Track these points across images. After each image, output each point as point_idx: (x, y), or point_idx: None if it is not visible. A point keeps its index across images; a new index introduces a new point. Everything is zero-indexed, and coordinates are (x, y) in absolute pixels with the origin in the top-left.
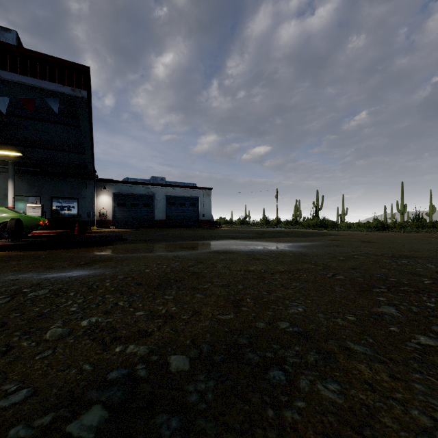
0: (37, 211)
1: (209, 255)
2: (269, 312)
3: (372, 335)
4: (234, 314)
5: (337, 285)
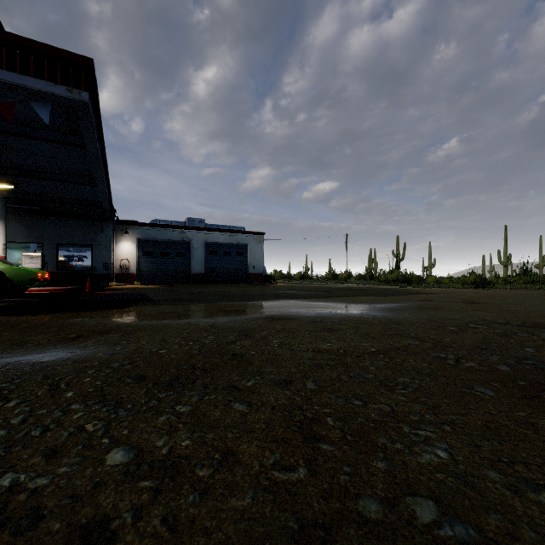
0: (36, 261)
1: (260, 323)
2: (379, 461)
3: None
4: (306, 465)
5: (474, 381)
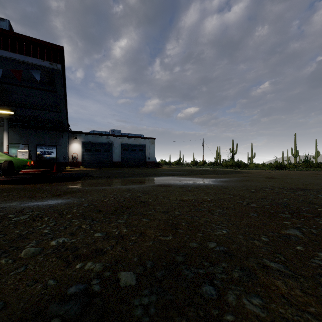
0: (25, 155)
1: (153, 188)
2: (200, 234)
3: (283, 253)
4: (172, 235)
5: (251, 211)
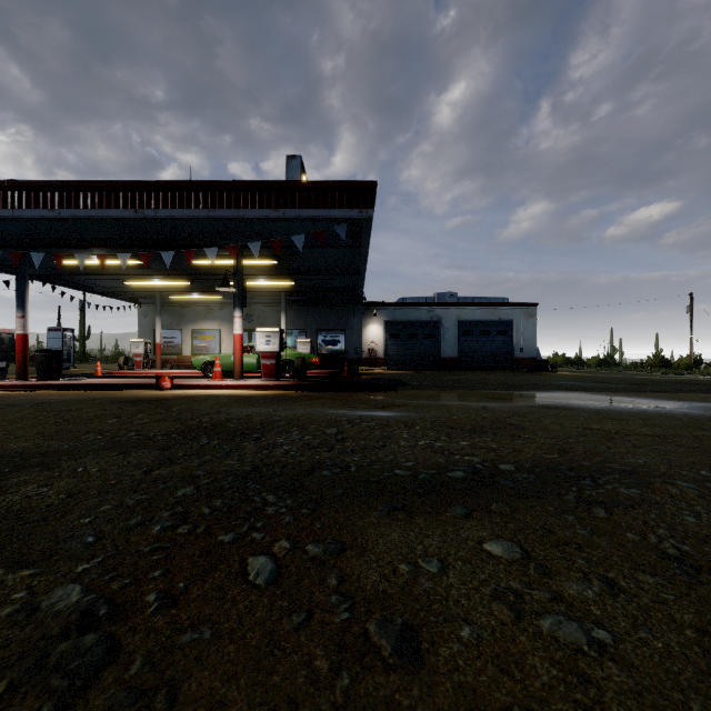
0: (306, 347)
1: (532, 409)
2: (599, 457)
3: None
4: (558, 455)
5: None
